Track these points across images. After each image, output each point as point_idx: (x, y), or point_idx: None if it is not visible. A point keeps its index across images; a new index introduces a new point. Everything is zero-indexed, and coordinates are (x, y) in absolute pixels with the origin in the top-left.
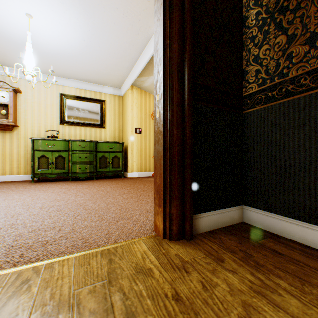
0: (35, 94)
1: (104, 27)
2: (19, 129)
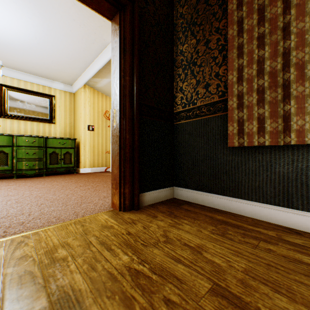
0: None
1: (59, 31)
2: None
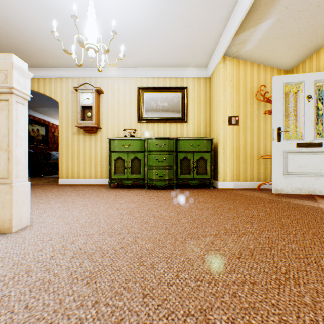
0: (114, 92)
1: None
2: (101, 131)
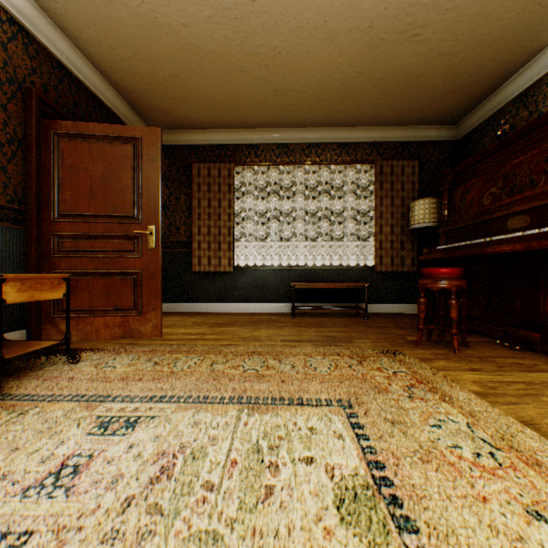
0: None
1: None
2: None
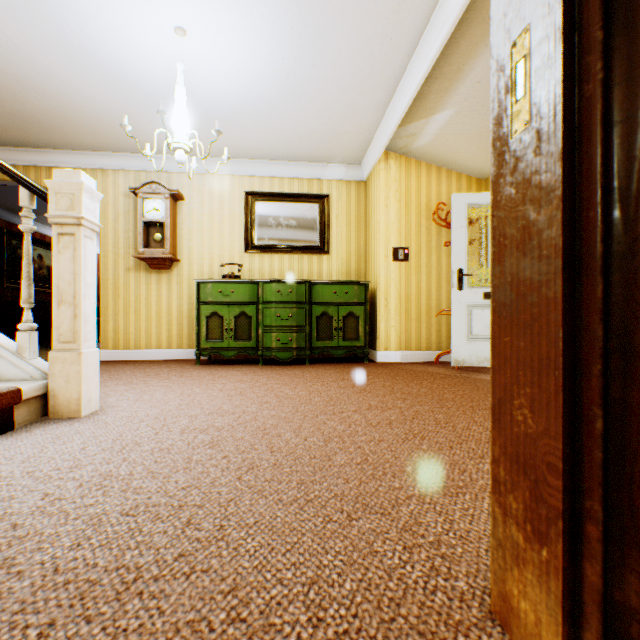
0: (204, 199)
1: (321, 7)
2: (180, 267)
